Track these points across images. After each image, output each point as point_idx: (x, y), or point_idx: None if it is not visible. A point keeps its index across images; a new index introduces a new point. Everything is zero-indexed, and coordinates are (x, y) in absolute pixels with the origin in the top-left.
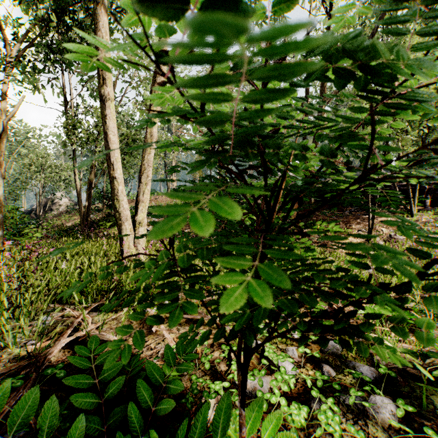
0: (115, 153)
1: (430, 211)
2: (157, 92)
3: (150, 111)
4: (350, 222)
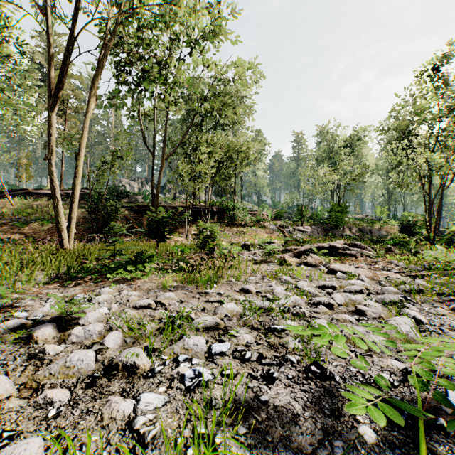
0: (58, 191)
1: (215, 223)
2: (81, 159)
3: (77, 169)
4: (178, 229)
